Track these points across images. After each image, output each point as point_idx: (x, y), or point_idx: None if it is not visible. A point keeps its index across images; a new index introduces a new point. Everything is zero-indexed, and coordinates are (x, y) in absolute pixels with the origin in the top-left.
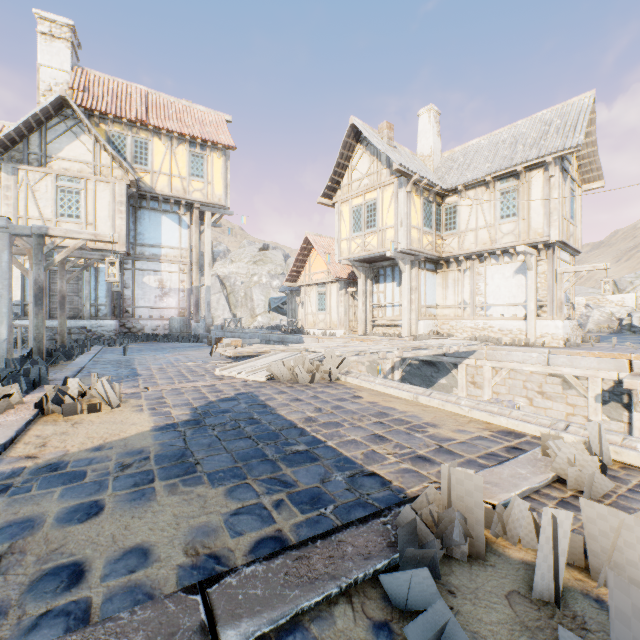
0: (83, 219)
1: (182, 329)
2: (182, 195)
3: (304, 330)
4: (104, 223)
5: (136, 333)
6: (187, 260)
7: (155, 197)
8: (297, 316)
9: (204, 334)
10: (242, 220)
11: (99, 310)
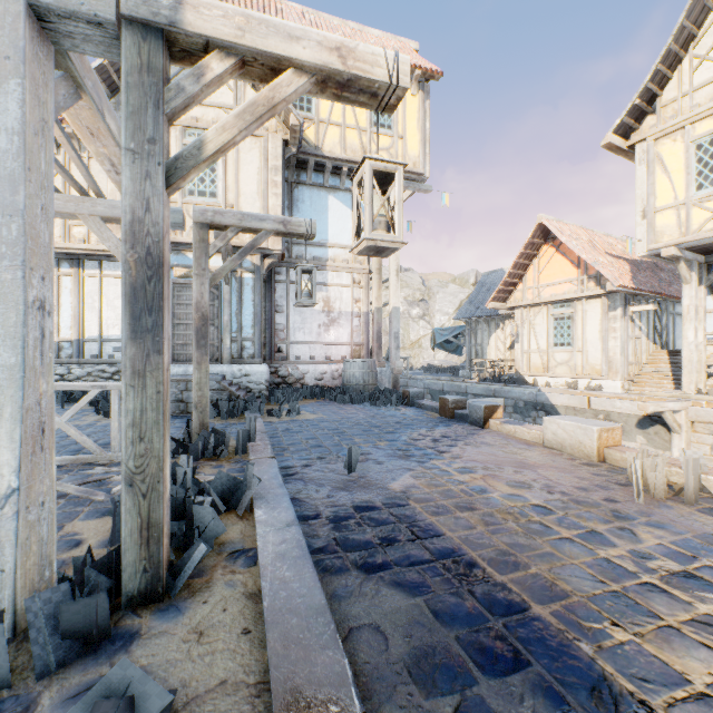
0: (220, 198)
1: (365, 379)
2: (360, 158)
3: (522, 377)
4: (250, 204)
5: (292, 384)
6: (364, 266)
7: (319, 165)
8: (486, 354)
9: (415, 390)
10: (442, 199)
11: (243, 348)
